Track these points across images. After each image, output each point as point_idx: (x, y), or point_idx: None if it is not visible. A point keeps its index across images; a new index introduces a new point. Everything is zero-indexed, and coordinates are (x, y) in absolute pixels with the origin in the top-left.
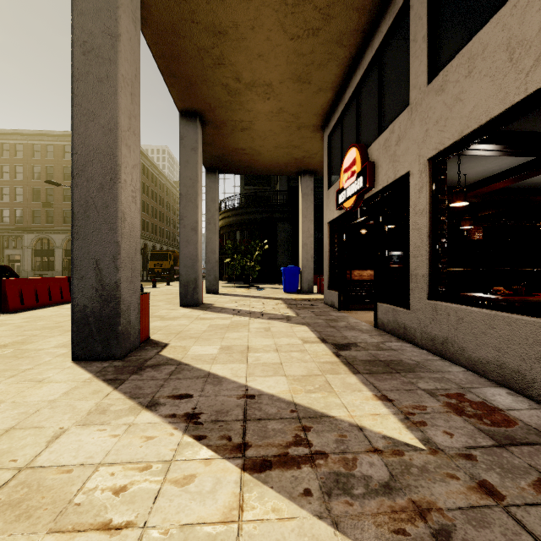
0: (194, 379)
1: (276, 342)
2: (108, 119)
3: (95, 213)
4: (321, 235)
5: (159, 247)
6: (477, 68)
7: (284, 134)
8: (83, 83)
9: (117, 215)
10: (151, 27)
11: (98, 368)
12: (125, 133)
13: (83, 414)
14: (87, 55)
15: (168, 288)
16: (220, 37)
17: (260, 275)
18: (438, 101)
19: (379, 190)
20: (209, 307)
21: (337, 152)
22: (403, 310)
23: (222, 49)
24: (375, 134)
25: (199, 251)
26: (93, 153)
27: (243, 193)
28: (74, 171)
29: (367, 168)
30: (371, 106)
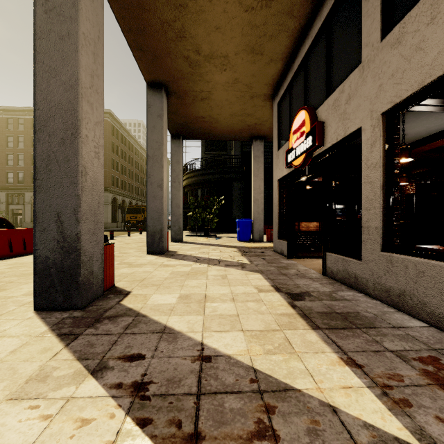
0: (149, 334)
1: (233, 291)
2: (69, 76)
3: (57, 167)
4: (269, 192)
5: (135, 202)
6: (442, 12)
7: (238, 103)
8: (45, 40)
9: (78, 168)
10: (118, 1)
11: (57, 319)
12: (87, 90)
13: (21, 382)
14: (49, 13)
15: (140, 237)
16: (181, 10)
17: (218, 226)
18: (393, 54)
19: (327, 148)
20: (173, 254)
21: (286, 117)
22: (354, 261)
23: (183, 22)
24: (324, 97)
25: (165, 205)
26: (54, 109)
27: (203, 157)
28: (37, 126)
29: (316, 128)
30: (319, 72)
